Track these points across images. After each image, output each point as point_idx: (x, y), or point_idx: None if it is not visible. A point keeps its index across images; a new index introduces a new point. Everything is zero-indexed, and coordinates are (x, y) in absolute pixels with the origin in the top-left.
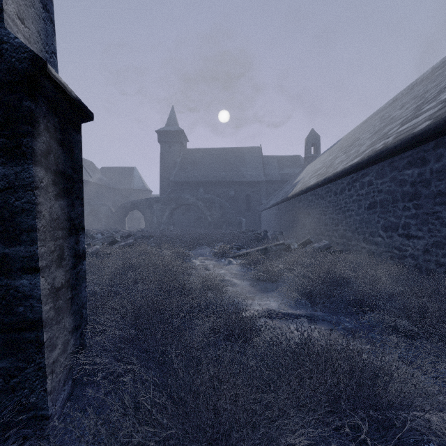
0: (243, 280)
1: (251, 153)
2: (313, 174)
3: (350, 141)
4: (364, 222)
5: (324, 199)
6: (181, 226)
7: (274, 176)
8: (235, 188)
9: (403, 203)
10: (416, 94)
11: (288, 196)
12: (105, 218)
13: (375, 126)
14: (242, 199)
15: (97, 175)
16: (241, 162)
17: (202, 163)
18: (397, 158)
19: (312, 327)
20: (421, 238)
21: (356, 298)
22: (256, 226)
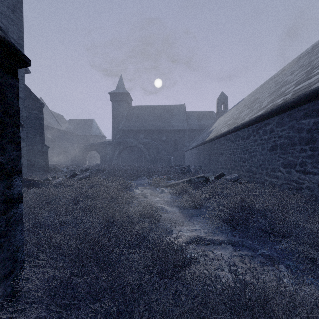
0: (173, 207)
1: (178, 109)
2: (224, 124)
3: (252, 100)
4: (267, 160)
5: (233, 143)
6: (127, 162)
7: (195, 126)
8: (166, 134)
9: (300, 146)
10: (302, 64)
11: (205, 140)
12: (71, 156)
13: (271, 88)
14: (171, 142)
15: (66, 124)
16: (170, 115)
17: (142, 116)
18: (295, 110)
19: (234, 254)
20: (316, 174)
21: (270, 227)
22: (182, 162)
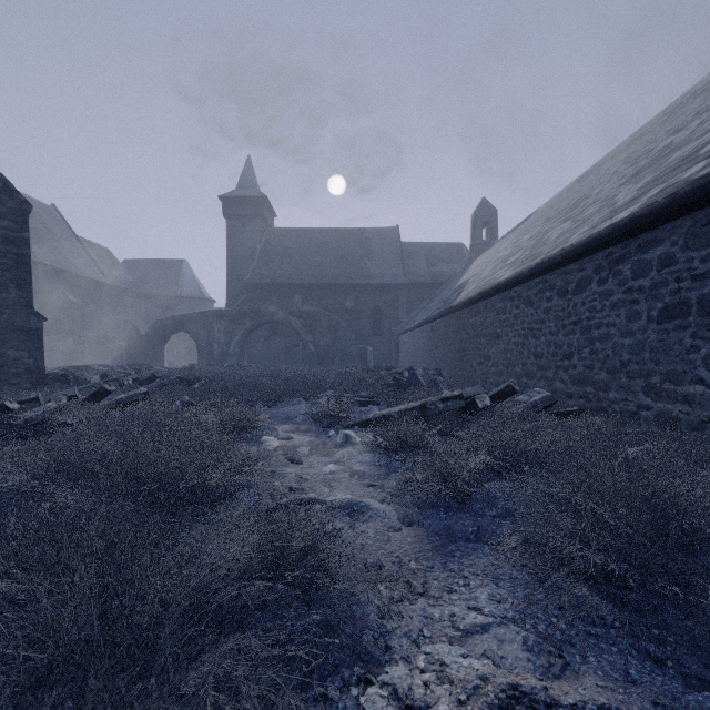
0: (382, 498)
1: (381, 238)
2: (500, 264)
3: (566, 206)
4: (648, 350)
5: (534, 306)
6: (263, 359)
7: (421, 277)
8: (355, 296)
9: None
10: (701, 108)
11: (452, 304)
12: (128, 346)
13: (622, 170)
14: (366, 315)
15: (116, 271)
16: (365, 252)
17: (299, 253)
18: None
19: None
20: None
21: None
22: (391, 359)
